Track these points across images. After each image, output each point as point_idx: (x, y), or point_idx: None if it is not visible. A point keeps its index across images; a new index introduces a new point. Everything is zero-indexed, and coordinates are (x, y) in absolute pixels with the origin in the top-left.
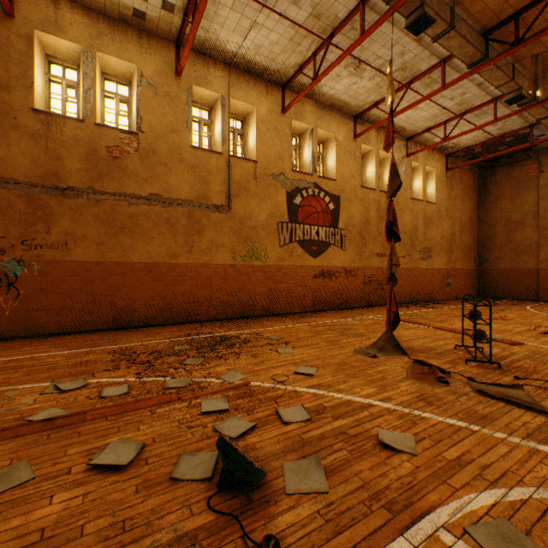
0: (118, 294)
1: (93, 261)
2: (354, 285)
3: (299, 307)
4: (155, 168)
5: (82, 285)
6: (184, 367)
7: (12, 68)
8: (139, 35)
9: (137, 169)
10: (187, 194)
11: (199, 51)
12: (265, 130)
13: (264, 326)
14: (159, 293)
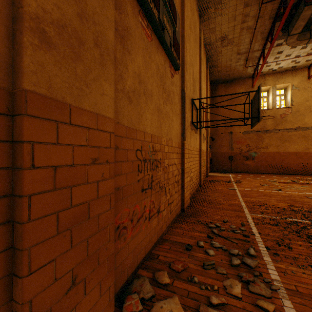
0: (283, 162)
1: (275, 152)
2: None
3: None
4: (298, 117)
5: (271, 159)
6: None
7: None
8: (291, 72)
9: (290, 119)
10: None
11: None
12: None
13: None
14: (299, 163)
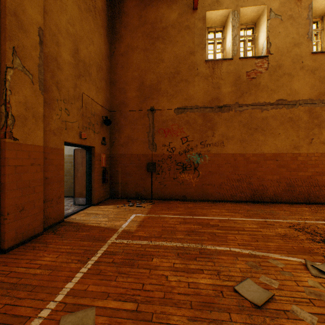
0: (253, 176)
1: (237, 153)
2: None
3: None
4: (280, 79)
5: (231, 170)
6: None
7: (195, 40)
8: None
9: (266, 83)
10: (307, 95)
11: None
12: None
13: None
14: (283, 177)
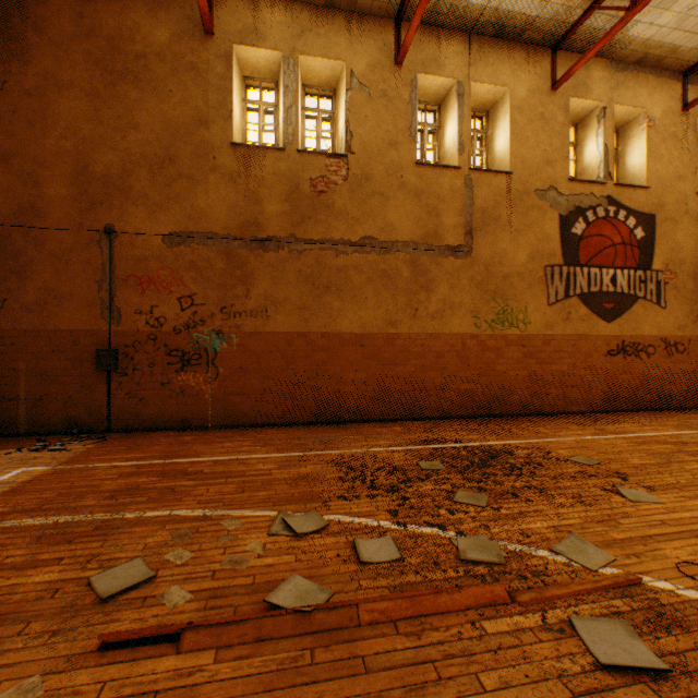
0: (323, 375)
1: (295, 332)
2: (683, 368)
3: (580, 404)
4: (368, 200)
5: (283, 363)
6: (463, 510)
7: (211, 97)
8: (349, 20)
9: (346, 204)
10: (410, 234)
11: (426, 22)
12: (524, 122)
13: (539, 435)
14: (373, 375)
